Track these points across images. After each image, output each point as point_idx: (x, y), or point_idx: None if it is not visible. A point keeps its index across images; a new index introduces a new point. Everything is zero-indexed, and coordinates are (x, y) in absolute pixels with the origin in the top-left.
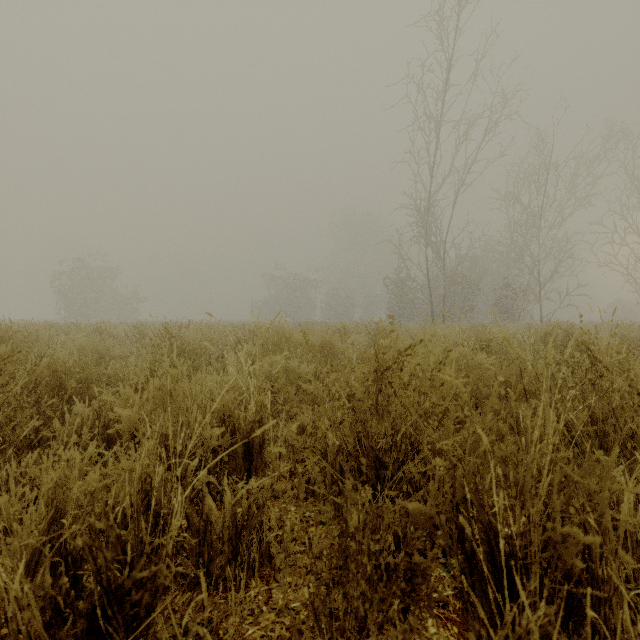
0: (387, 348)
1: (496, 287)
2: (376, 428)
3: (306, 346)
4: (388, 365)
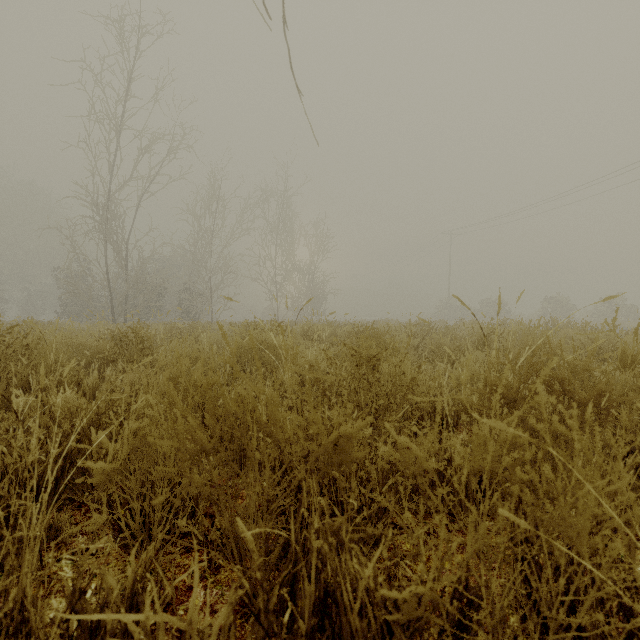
0: None
1: (180, 290)
2: None
3: None
4: None
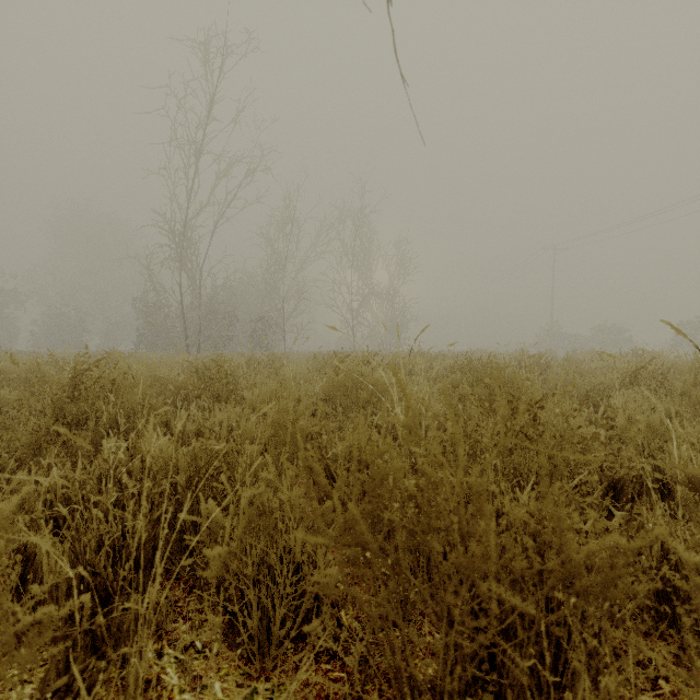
0: (80, 364)
1: (252, 319)
2: (72, 413)
3: (8, 375)
4: (80, 374)
